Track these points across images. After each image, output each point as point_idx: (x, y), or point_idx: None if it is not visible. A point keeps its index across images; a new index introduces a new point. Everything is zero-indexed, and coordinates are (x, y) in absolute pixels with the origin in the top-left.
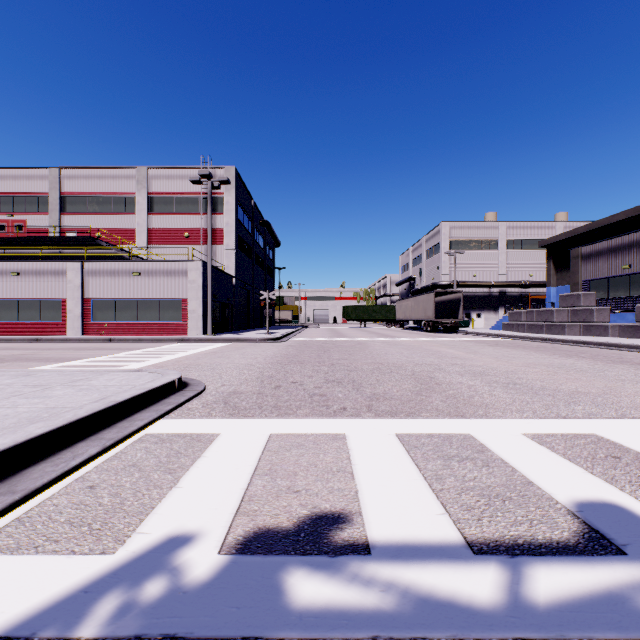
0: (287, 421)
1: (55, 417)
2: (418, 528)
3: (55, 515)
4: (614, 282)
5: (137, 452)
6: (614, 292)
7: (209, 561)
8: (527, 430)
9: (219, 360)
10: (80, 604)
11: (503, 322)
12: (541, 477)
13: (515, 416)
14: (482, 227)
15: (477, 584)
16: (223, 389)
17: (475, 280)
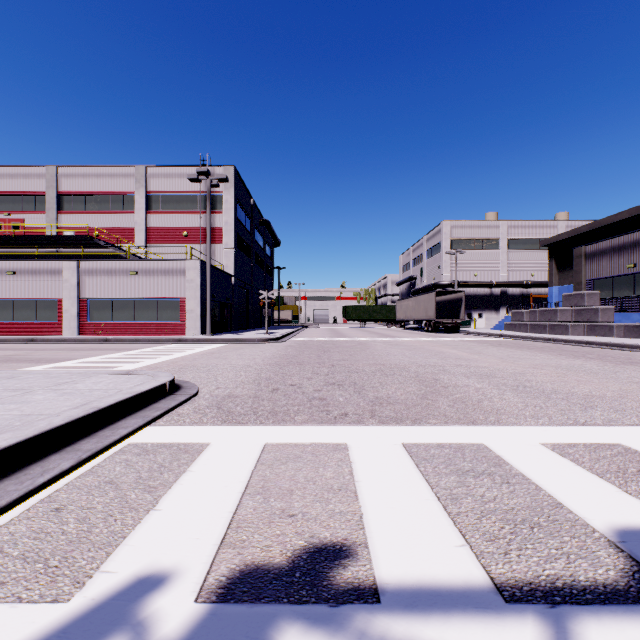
0: (284, 429)
1: (26, 426)
2: (435, 565)
3: (8, 547)
4: (618, 281)
5: (116, 466)
6: (618, 291)
7: (183, 612)
8: (545, 439)
9: (216, 361)
10: None
11: (505, 322)
12: (570, 497)
13: (530, 423)
14: (483, 226)
15: None
16: (217, 392)
17: (476, 280)
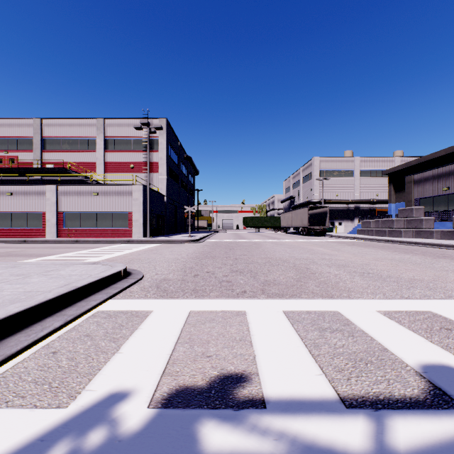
0: (202, 301)
1: (30, 299)
2: (302, 386)
3: (24, 375)
4: (437, 200)
5: (90, 325)
6: (437, 207)
7: (140, 414)
8: (380, 308)
9: (154, 256)
10: (36, 451)
11: (357, 228)
12: (393, 345)
13: (370, 297)
14: (342, 161)
15: (350, 434)
16: (156, 277)
17: (337, 198)
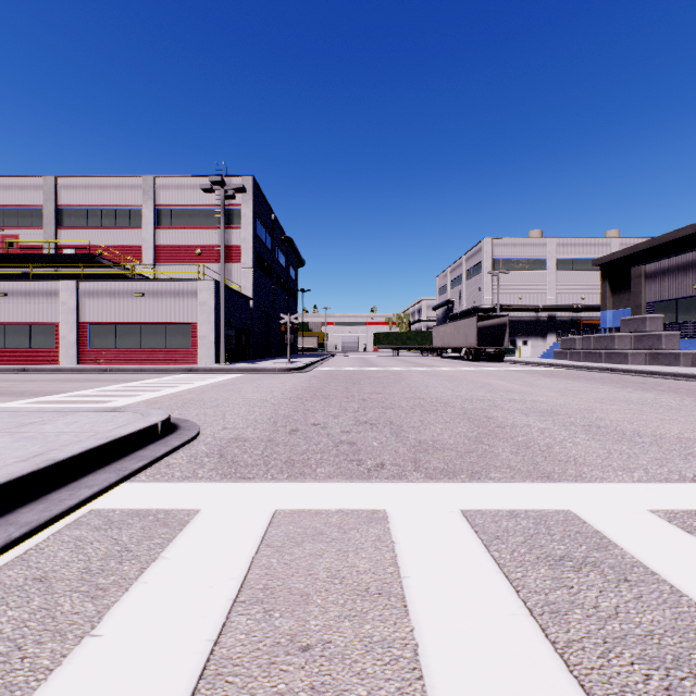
0: (301, 487)
1: None
2: None
3: None
4: (684, 304)
5: (60, 548)
6: (684, 315)
7: None
8: (653, 503)
9: (227, 394)
10: None
11: (554, 350)
12: None
13: (623, 478)
14: (529, 244)
15: None
16: (223, 434)
17: (521, 303)
